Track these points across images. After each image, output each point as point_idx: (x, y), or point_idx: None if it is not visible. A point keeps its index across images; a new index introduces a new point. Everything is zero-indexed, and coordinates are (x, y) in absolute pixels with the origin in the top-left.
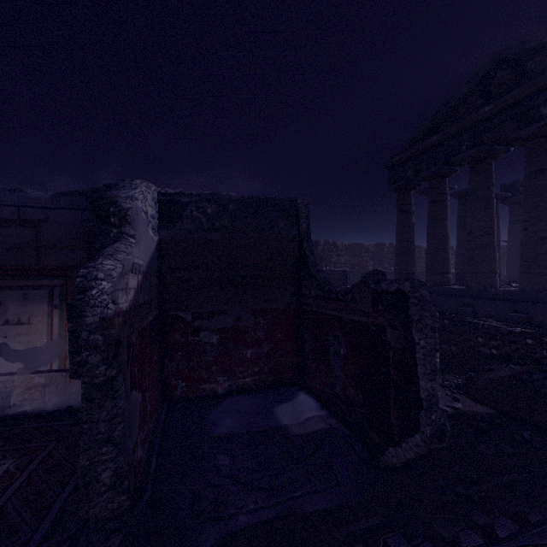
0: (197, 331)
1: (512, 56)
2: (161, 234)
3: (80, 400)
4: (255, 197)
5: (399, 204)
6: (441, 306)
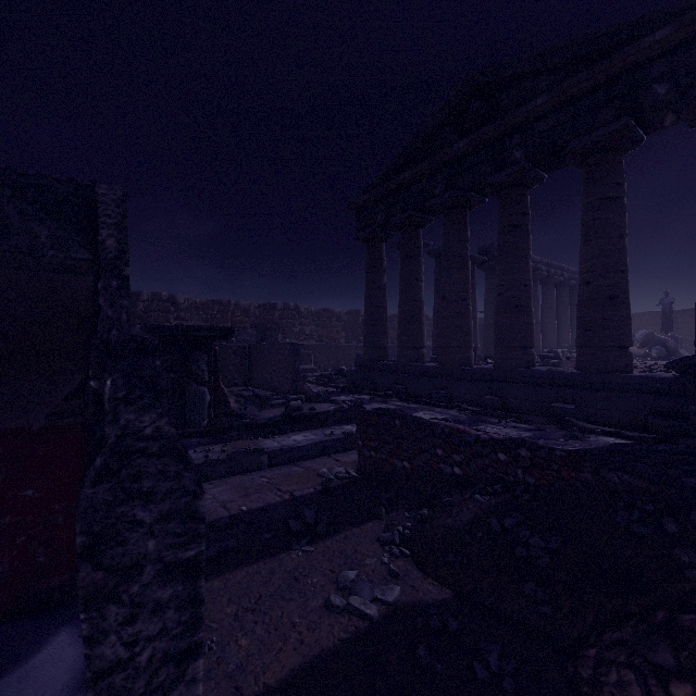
0: None
1: (486, 85)
2: None
3: None
4: None
5: (369, 258)
6: (414, 389)
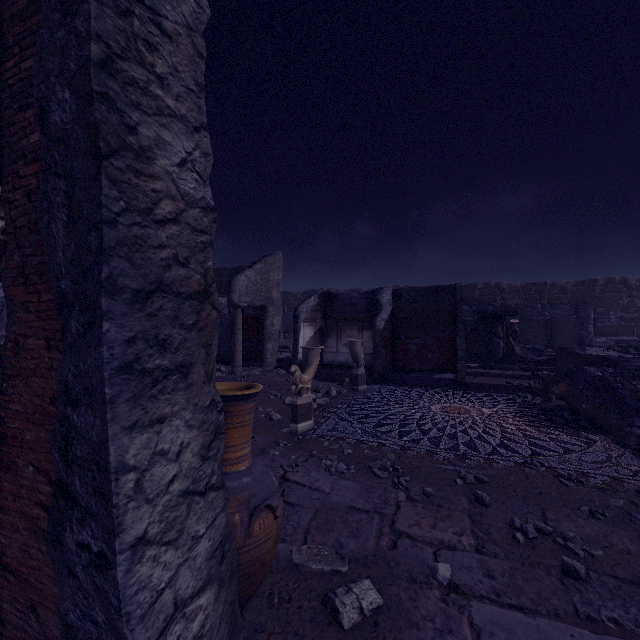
0: (407, 344)
1: None
2: (393, 306)
3: (367, 364)
4: (433, 286)
5: None
6: None
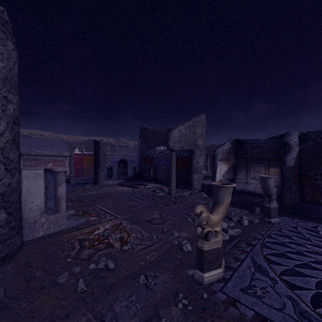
0: (315, 179)
1: None
2: (300, 147)
3: None
4: None
5: None
6: None
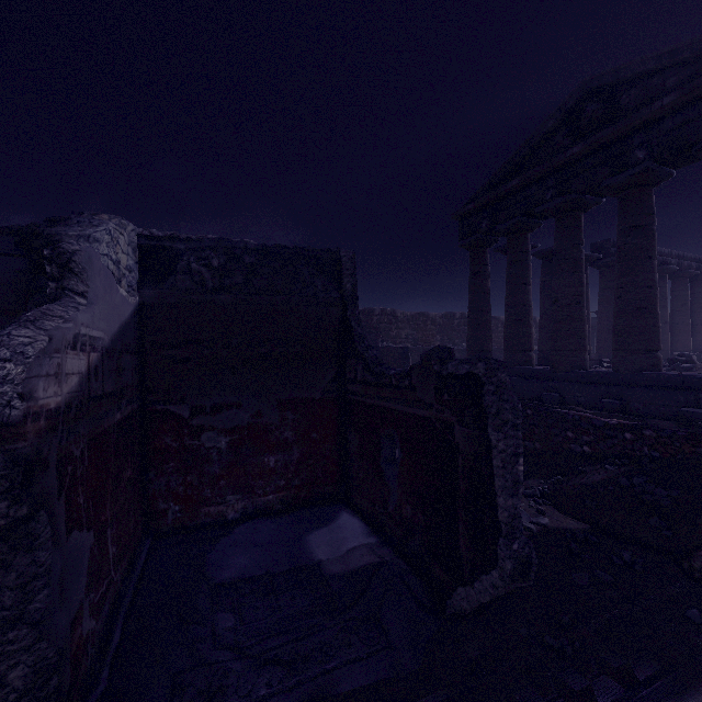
0: (196, 432)
1: (604, 87)
2: (142, 294)
3: None
4: (281, 246)
5: (472, 264)
6: (522, 391)
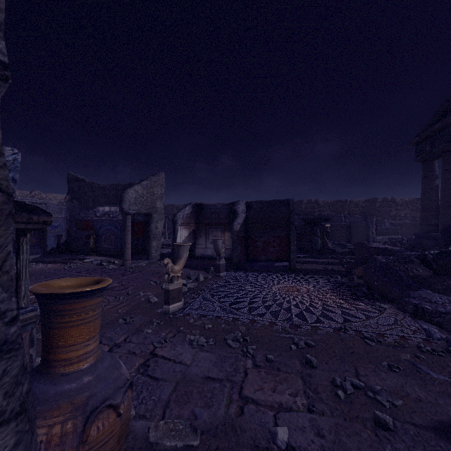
0: (256, 241)
1: None
2: (246, 214)
3: (228, 256)
4: (274, 200)
5: (423, 172)
6: None
